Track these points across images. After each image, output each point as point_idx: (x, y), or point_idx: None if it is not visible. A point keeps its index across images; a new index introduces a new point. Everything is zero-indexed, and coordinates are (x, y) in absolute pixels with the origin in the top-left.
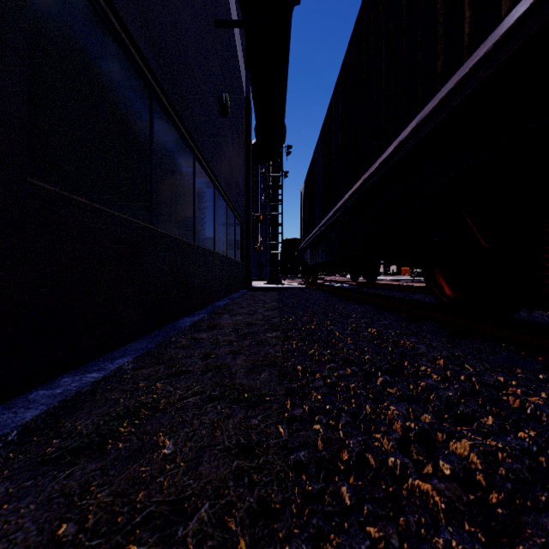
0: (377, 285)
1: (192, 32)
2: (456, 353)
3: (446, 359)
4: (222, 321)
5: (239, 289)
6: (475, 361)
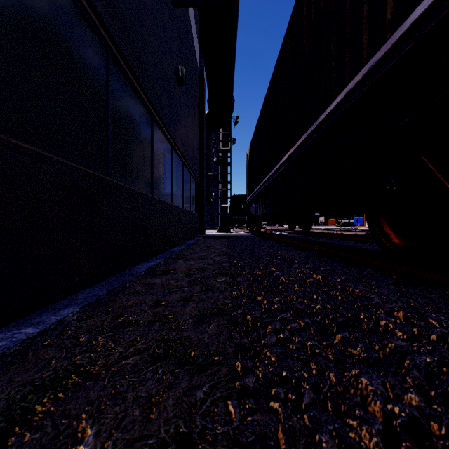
0: (311, 233)
1: (150, 4)
2: (413, 304)
3: (406, 312)
4: (177, 265)
5: (194, 236)
6: (438, 315)
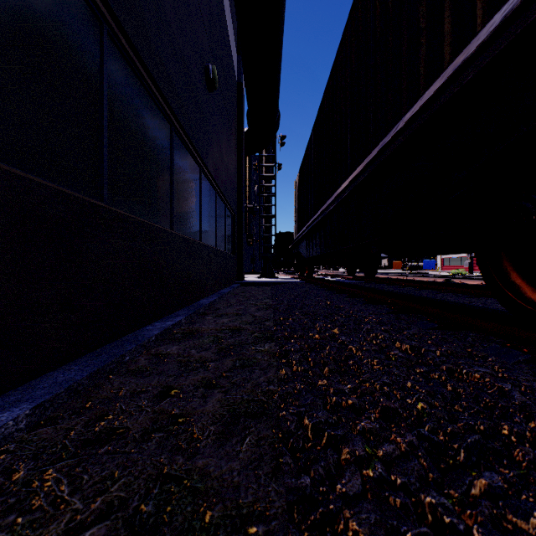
0: (376, 279)
1: None
2: None
3: None
4: (203, 325)
5: (230, 284)
6: None
